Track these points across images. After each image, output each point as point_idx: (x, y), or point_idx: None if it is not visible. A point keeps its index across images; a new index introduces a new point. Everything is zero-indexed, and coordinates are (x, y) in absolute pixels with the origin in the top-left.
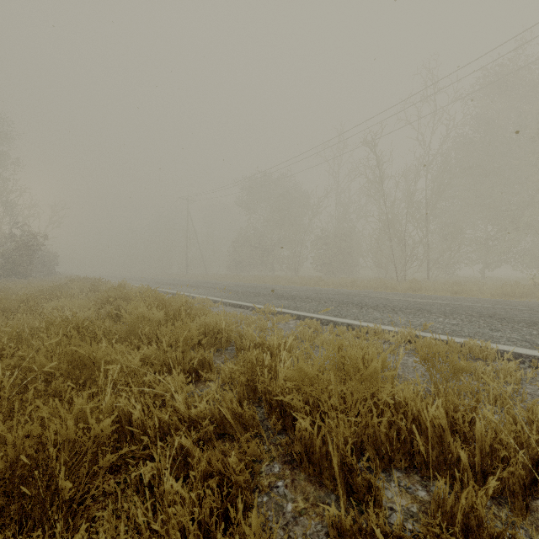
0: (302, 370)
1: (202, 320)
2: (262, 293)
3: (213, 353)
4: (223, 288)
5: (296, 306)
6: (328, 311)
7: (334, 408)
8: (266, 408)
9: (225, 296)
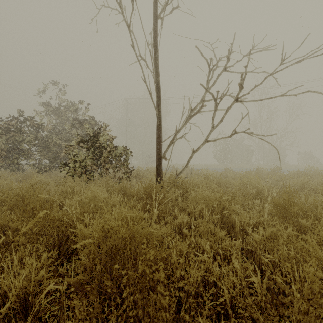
0: None
1: None
2: None
3: None
4: None
5: None
6: None
7: None
8: None
9: None
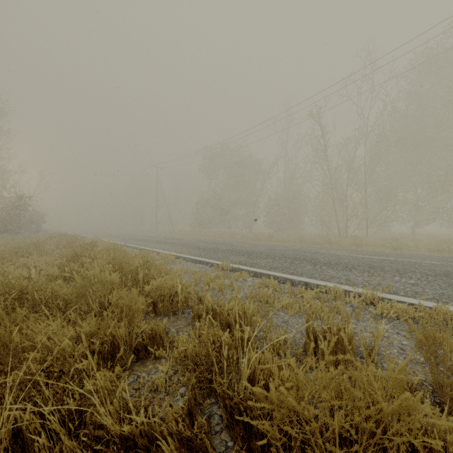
0: (284, 405)
1: (158, 282)
2: (220, 249)
3: (169, 317)
4: (186, 244)
5: (253, 262)
6: (284, 268)
7: (320, 428)
8: (225, 418)
9: (187, 252)
